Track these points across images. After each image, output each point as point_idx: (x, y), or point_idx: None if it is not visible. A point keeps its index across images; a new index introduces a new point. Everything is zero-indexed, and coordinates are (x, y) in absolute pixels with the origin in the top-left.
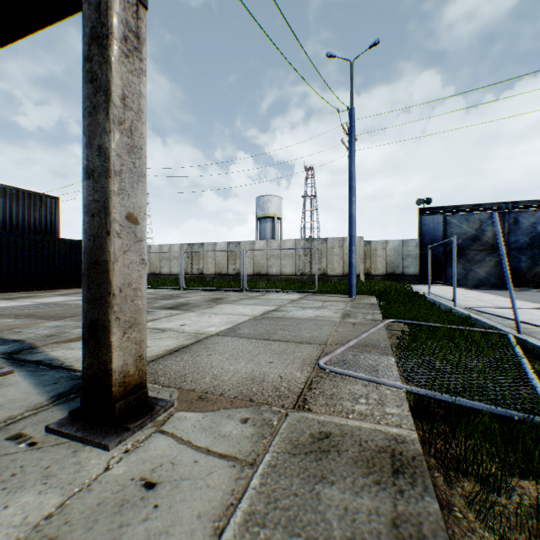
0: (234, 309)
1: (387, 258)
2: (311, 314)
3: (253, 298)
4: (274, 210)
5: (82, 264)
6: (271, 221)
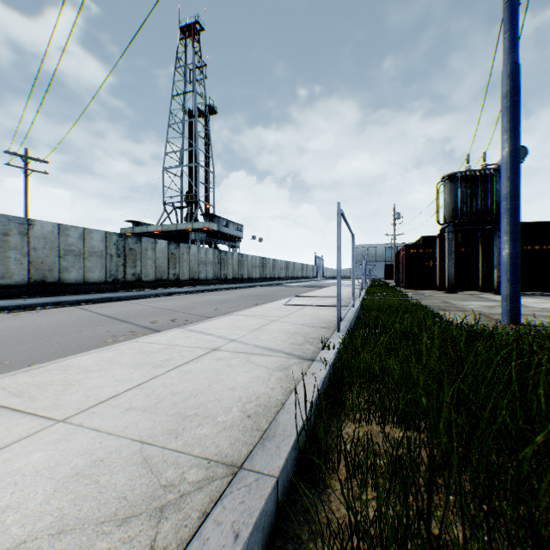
0: None
1: None
2: (474, 302)
3: None
4: None
5: None
6: None
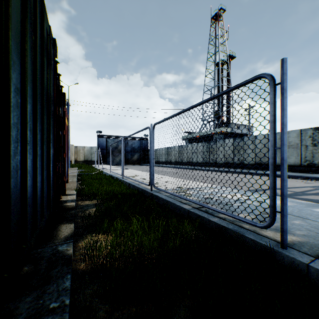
0: None
1: (85, 154)
2: None
3: None
4: None
5: None
6: None
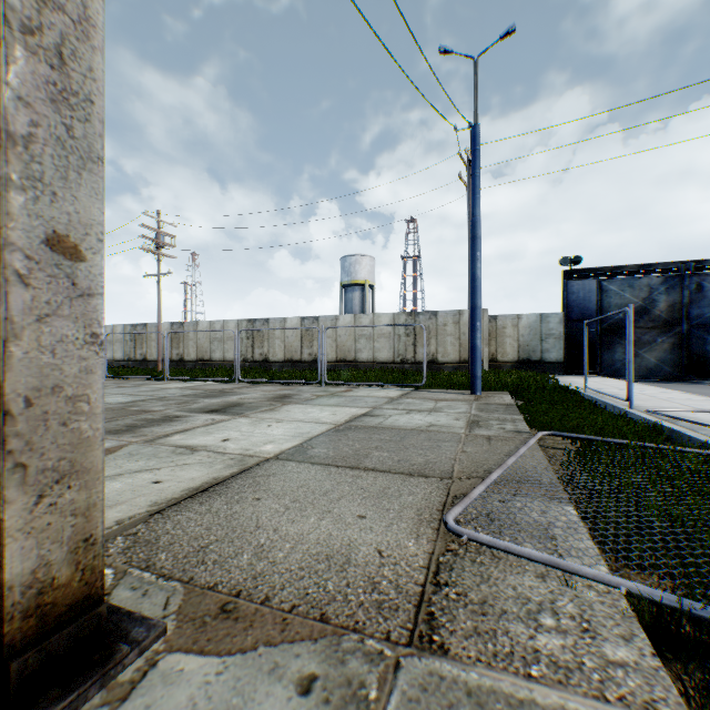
0: (306, 412)
1: (520, 339)
2: (421, 421)
3: (335, 395)
4: (364, 275)
5: None
6: (360, 289)
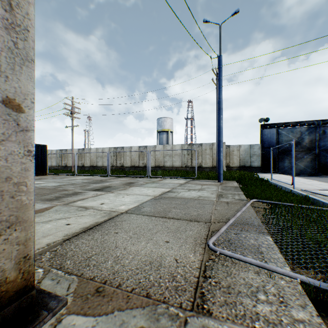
0: (141, 190)
1: (240, 156)
2: (195, 194)
3: (154, 182)
4: (168, 126)
5: (45, 160)
6: (166, 133)
